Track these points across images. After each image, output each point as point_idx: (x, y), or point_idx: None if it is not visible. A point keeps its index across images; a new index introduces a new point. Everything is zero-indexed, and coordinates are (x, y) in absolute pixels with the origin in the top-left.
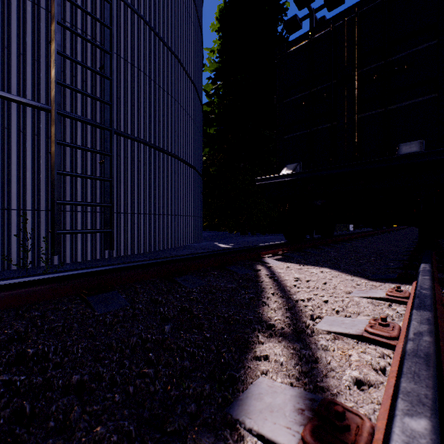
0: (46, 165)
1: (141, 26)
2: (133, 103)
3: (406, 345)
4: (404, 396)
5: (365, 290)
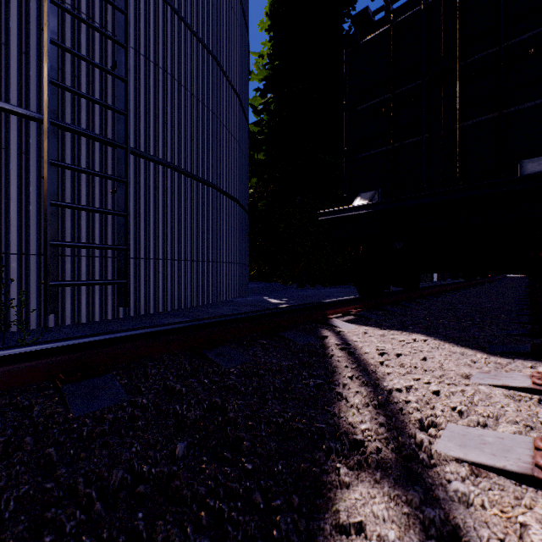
0: (37, 194)
1: (168, 14)
2: (157, 115)
3: None
4: None
5: (492, 372)
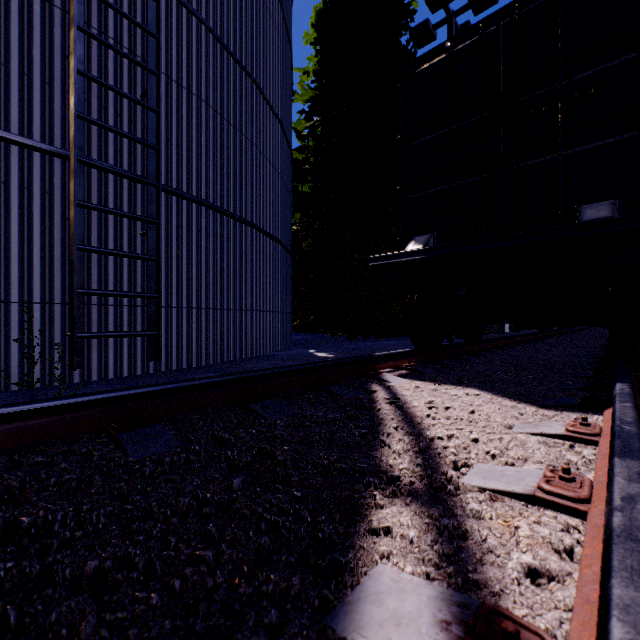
0: (62, 237)
1: (203, 34)
2: (190, 147)
3: (611, 518)
4: (620, 613)
5: (534, 422)
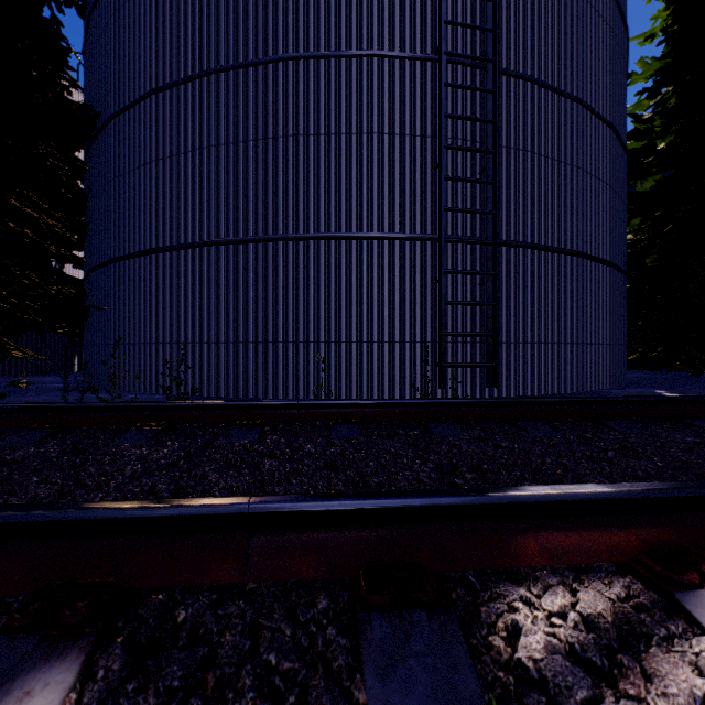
0: (430, 296)
1: (528, 90)
2: (517, 199)
3: None
4: None
5: None
